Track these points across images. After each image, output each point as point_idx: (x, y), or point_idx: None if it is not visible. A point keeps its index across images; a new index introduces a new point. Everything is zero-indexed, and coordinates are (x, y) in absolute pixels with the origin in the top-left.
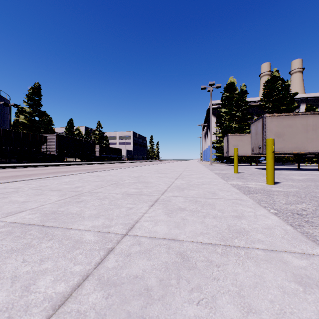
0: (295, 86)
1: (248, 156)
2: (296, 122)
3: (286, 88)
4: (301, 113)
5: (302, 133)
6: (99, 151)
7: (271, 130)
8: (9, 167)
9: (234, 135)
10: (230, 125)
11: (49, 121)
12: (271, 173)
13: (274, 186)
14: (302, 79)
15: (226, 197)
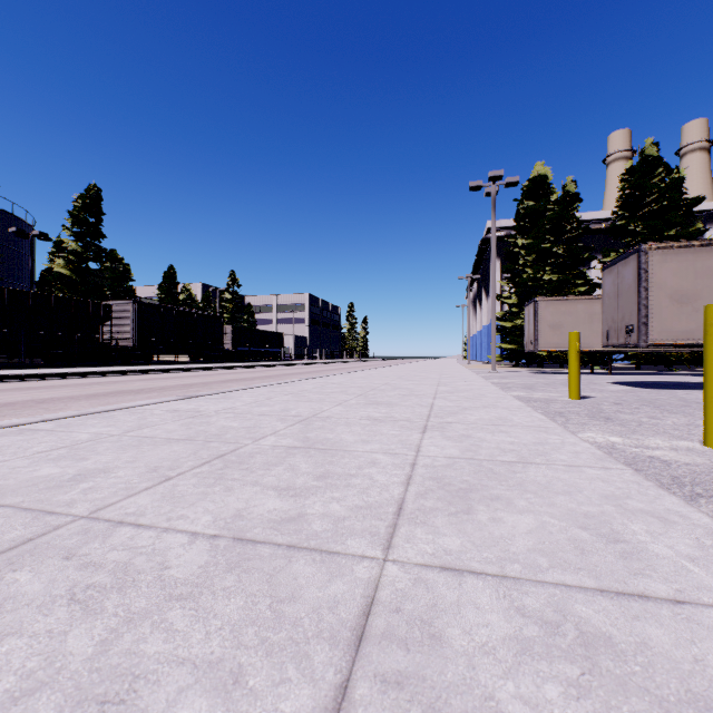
0: (692, 185)
1: (587, 352)
2: None
3: (674, 186)
4: None
5: None
6: (232, 338)
7: (663, 285)
8: (14, 379)
9: (552, 299)
10: (538, 278)
11: (122, 272)
12: None
13: None
14: (708, 168)
15: (707, 582)
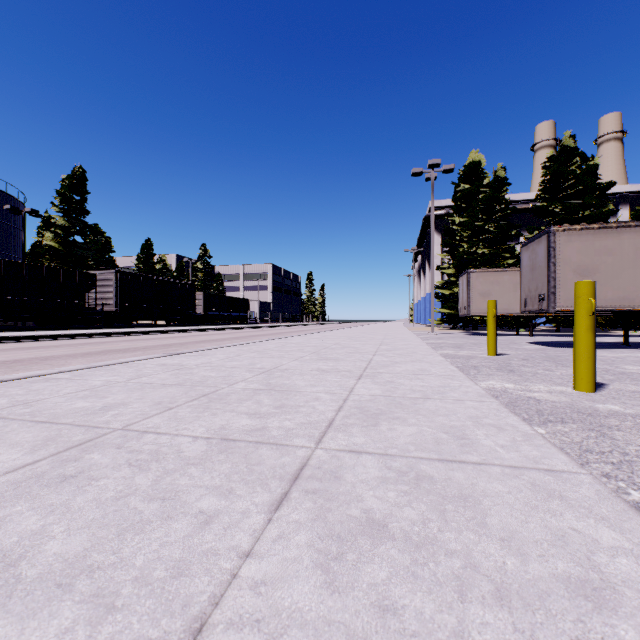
0: (608, 170)
1: (512, 316)
2: (624, 244)
3: (590, 173)
4: (634, 223)
5: (638, 267)
6: (203, 304)
7: (568, 260)
8: (14, 340)
9: (482, 271)
10: (472, 251)
11: (104, 244)
12: (589, 364)
13: (596, 396)
14: (621, 155)
15: (503, 455)
